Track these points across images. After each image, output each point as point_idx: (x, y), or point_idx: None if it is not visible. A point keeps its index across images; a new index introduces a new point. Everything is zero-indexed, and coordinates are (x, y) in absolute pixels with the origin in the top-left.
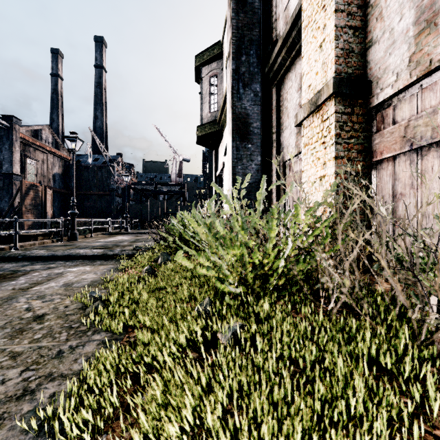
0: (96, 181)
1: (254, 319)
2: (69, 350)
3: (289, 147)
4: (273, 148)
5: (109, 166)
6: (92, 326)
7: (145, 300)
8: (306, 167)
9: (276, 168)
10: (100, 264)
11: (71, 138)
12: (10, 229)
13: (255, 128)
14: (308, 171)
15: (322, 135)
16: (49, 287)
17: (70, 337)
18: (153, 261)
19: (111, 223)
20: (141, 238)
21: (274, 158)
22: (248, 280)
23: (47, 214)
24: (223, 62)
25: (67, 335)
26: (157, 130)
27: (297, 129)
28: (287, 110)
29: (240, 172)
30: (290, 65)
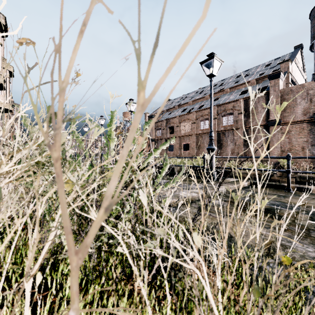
0: None
1: None
2: None
3: None
4: None
5: None
6: None
7: None
8: None
9: None
10: None
11: None
12: None
13: None
14: None
15: None
16: None
17: None
18: None
19: None
20: None
21: None
22: None
23: None
24: None
25: None
26: None
27: None
28: None
29: None
30: None
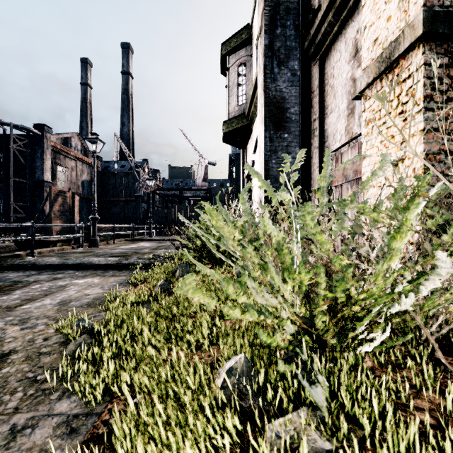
0: (123, 188)
1: (354, 438)
2: (6, 437)
3: (337, 134)
4: (314, 138)
5: (134, 171)
6: (64, 381)
7: (149, 336)
8: (370, 151)
9: (319, 162)
10: (111, 275)
11: (92, 140)
12: (41, 235)
13: (292, 114)
14: (373, 156)
15: (398, 102)
16: (40, 306)
17: (22, 404)
18: (171, 273)
19: (137, 229)
20: (163, 244)
21: (316, 150)
22: (317, 325)
23: (75, 220)
24: (252, 47)
25: (20, 397)
26: (182, 134)
27: (348, 110)
28: (334, 89)
29: (275, 167)
30: (338, 32)
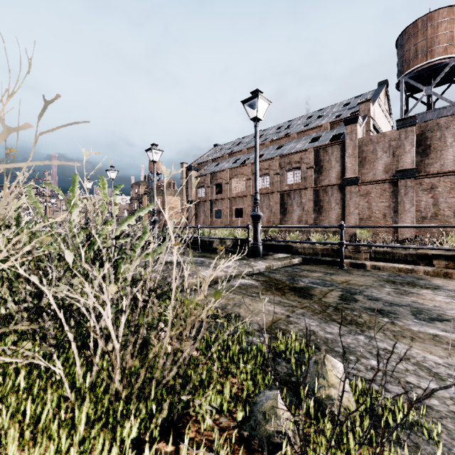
0: None
1: None
2: None
3: None
4: None
5: None
6: None
7: None
8: None
9: None
10: None
11: None
12: None
13: None
14: None
15: None
16: None
17: None
18: None
19: None
20: None
21: None
22: None
23: None
24: None
25: None
26: None
27: None
28: None
29: None
30: None
